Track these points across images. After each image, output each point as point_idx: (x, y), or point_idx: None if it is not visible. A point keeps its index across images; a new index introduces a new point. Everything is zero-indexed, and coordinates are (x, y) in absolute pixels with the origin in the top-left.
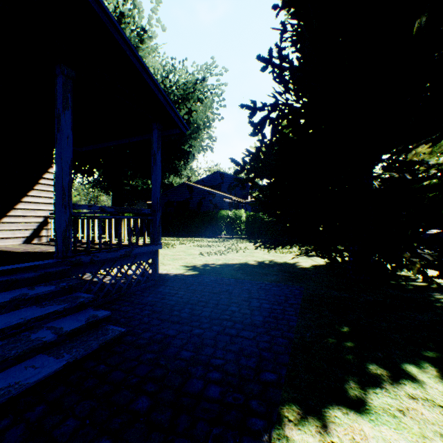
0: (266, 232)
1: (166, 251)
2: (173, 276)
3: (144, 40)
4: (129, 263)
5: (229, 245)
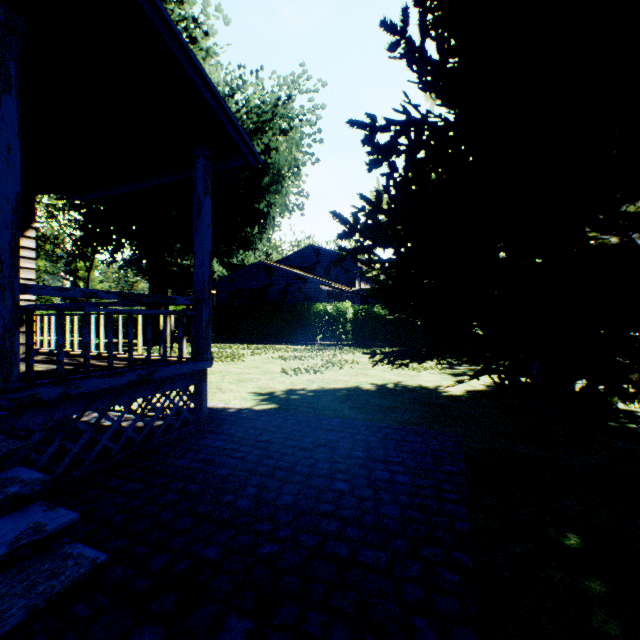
0: (384, 336)
1: (229, 367)
2: (234, 413)
3: (196, 38)
4: (148, 395)
5: (328, 356)
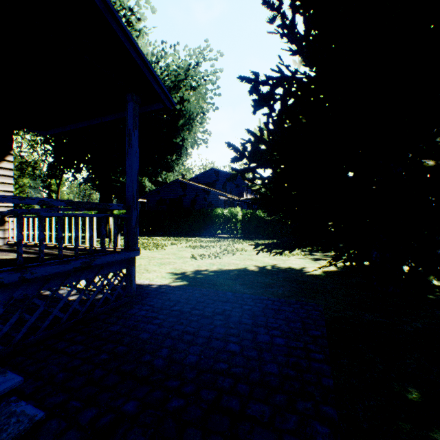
0: (264, 231)
1: (154, 253)
2: (155, 288)
3: (132, 22)
4: (90, 277)
5: (224, 246)
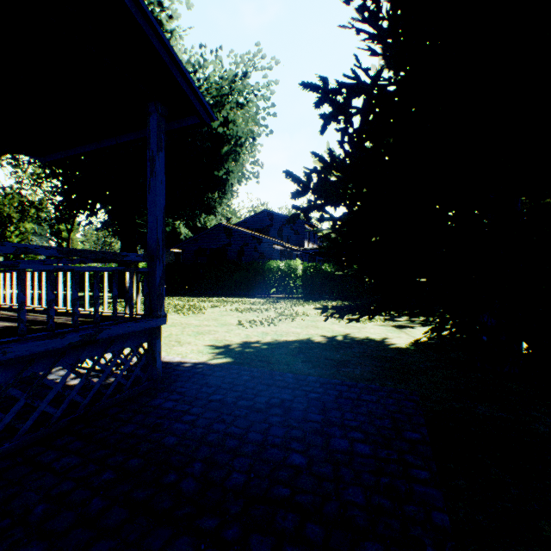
0: (331, 290)
1: (189, 319)
2: (189, 368)
3: (161, 21)
4: (95, 355)
5: (281, 309)
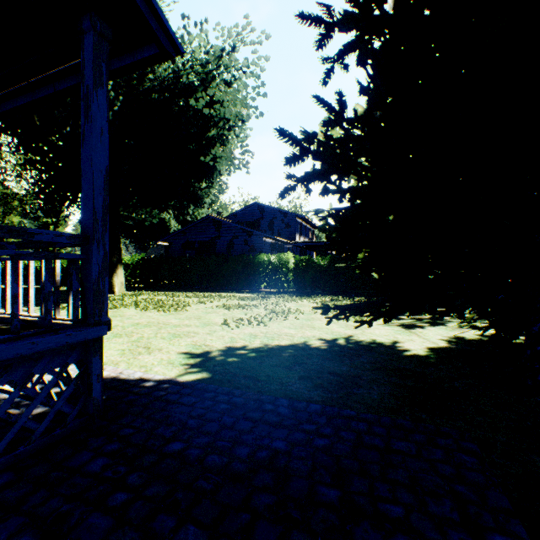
0: (324, 284)
1: (169, 317)
2: (149, 390)
3: None
4: None
5: (272, 305)
